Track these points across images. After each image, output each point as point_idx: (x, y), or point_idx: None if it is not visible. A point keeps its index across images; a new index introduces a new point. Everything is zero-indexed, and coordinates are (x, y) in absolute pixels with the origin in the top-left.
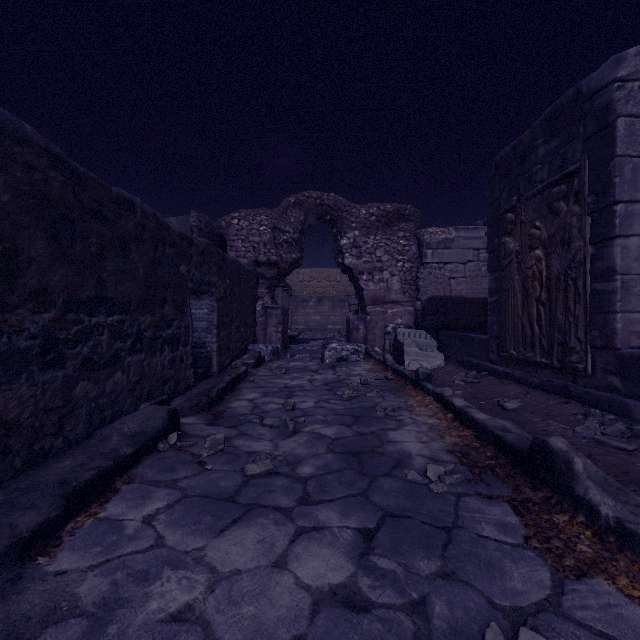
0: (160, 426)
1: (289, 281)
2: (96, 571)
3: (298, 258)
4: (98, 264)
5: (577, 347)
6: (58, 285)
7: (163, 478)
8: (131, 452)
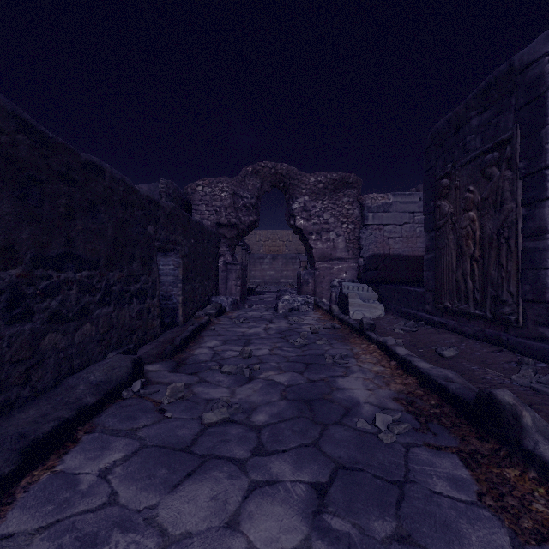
0: (124, 375)
1: (248, 241)
2: (44, 534)
3: (255, 220)
4: (67, 223)
5: (509, 300)
6: (25, 243)
7: (124, 427)
8: (94, 401)
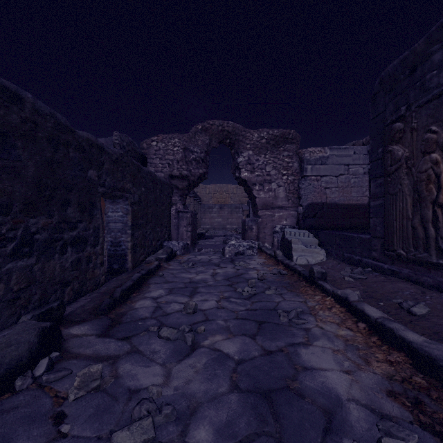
0: (24, 353)
1: (199, 193)
2: None
3: (204, 173)
4: None
5: None
6: None
7: None
8: None
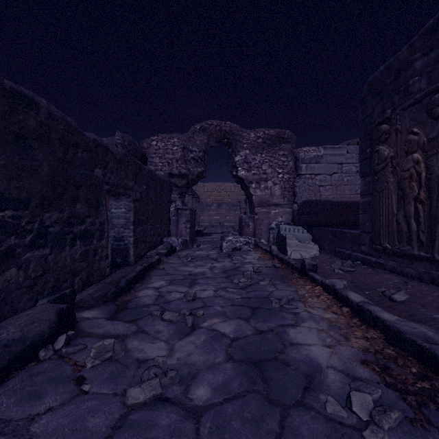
0: (45, 329)
1: (197, 192)
2: None
3: (202, 171)
4: None
5: None
6: None
7: (18, 414)
8: None
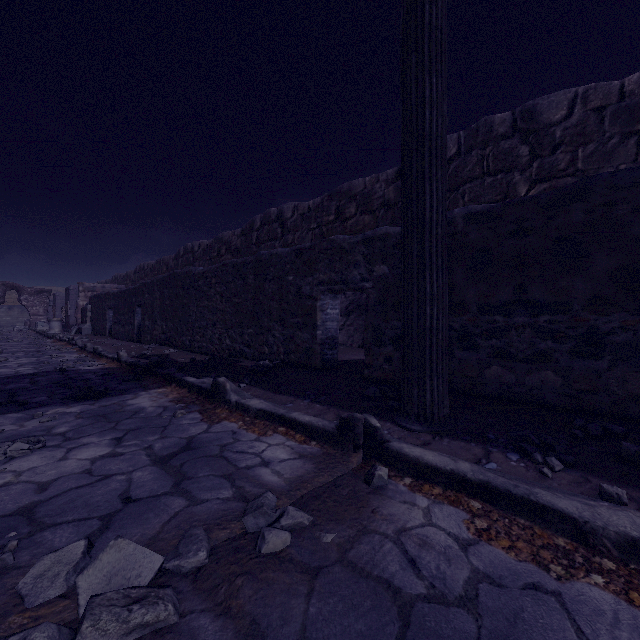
0: None
1: None
2: None
3: (3, 301)
4: None
5: None
6: None
7: None
8: None
